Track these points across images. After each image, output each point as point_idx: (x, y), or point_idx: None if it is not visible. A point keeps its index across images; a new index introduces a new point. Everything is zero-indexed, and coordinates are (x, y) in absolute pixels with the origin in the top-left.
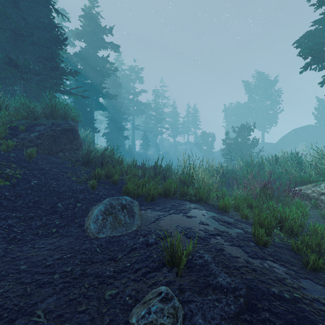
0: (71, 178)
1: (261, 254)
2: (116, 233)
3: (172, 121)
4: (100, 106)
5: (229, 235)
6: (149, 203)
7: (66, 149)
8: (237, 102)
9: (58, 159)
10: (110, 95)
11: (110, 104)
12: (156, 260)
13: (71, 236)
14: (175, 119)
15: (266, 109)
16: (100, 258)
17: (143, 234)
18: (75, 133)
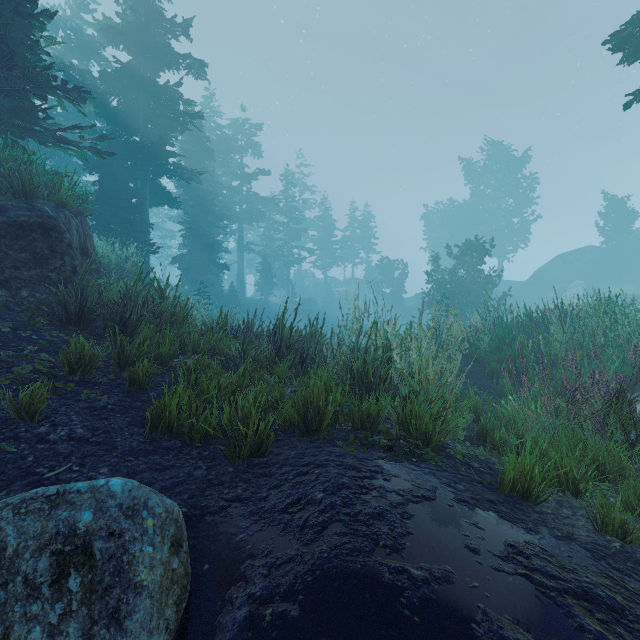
0: None
1: None
2: None
3: (321, 236)
4: (164, 197)
5: None
6: (244, 467)
7: (23, 280)
8: (451, 201)
9: None
10: (186, 172)
11: (190, 196)
12: None
13: None
14: (328, 232)
15: (506, 214)
16: None
17: None
18: (56, 237)
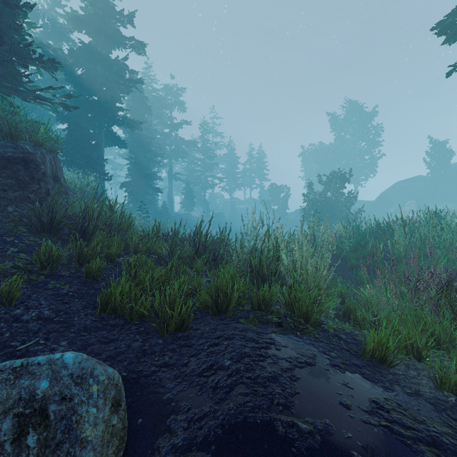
0: None
1: None
2: None
3: (228, 169)
4: (115, 140)
5: None
6: (171, 340)
7: (9, 199)
8: (321, 143)
9: None
10: (130, 122)
11: (134, 139)
12: None
13: None
14: (233, 166)
15: (360, 153)
16: None
17: None
18: (34, 168)
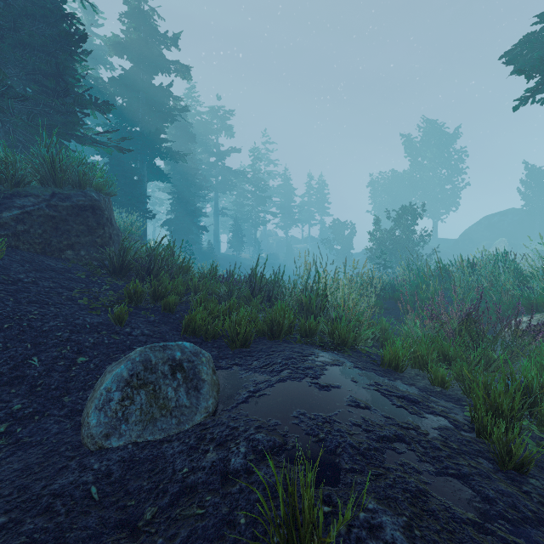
0: (78, 300)
1: (527, 505)
2: (152, 435)
3: (282, 202)
4: (158, 174)
5: (424, 438)
6: (238, 352)
7: (81, 244)
8: (393, 171)
9: (61, 263)
10: (175, 154)
11: (177, 171)
12: (244, 537)
13: (39, 445)
14: (288, 199)
15: (440, 182)
16: (93, 523)
17: (218, 439)
18: (100, 214)
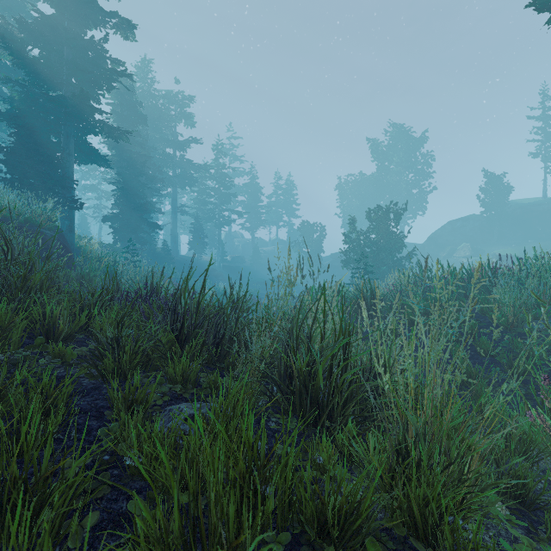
0: None
1: None
2: None
3: (249, 201)
4: (91, 154)
5: None
6: None
7: None
8: (361, 173)
9: None
10: (113, 131)
11: (122, 158)
12: None
13: None
14: (255, 198)
15: (406, 187)
16: None
17: None
18: None
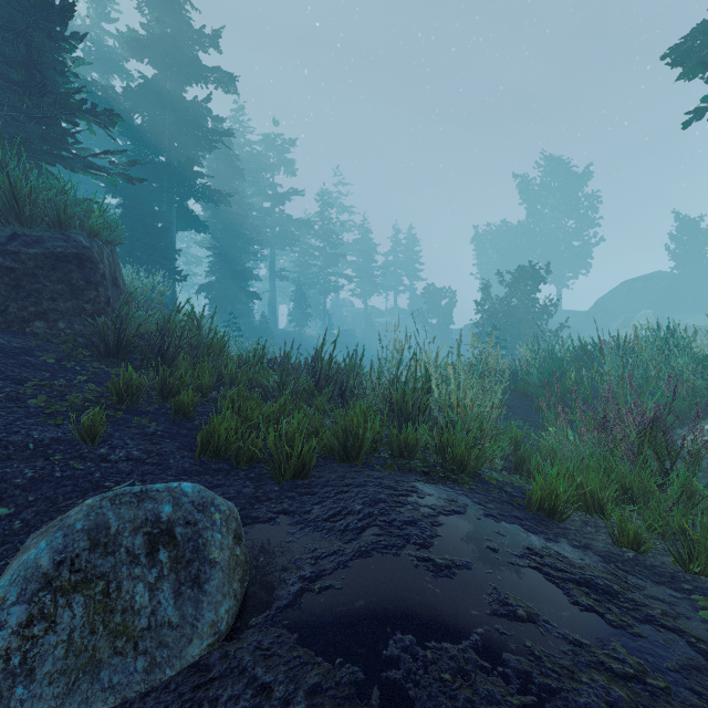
0: (27, 400)
1: None
2: (85, 705)
3: (360, 262)
4: (191, 221)
5: (668, 705)
6: (288, 487)
7: (60, 312)
8: (504, 222)
9: (20, 340)
10: (214, 194)
11: (218, 219)
12: None
13: None
14: (368, 258)
15: (565, 237)
16: None
17: None
18: (91, 268)
